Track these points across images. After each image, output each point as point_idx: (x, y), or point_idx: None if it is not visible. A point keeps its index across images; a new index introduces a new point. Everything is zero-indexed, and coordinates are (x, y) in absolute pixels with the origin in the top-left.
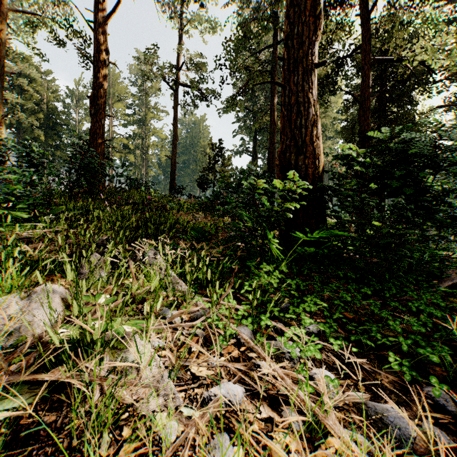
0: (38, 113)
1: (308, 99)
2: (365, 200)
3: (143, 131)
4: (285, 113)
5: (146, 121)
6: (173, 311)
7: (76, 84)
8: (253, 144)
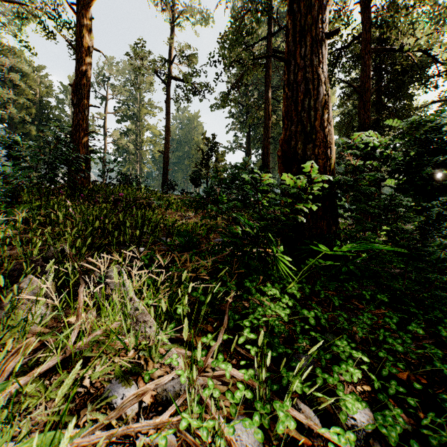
0: (31, 108)
1: (317, 75)
2: (396, 198)
3: (137, 127)
4: (289, 93)
5: (140, 116)
6: (127, 389)
7: (70, 80)
8: (247, 140)
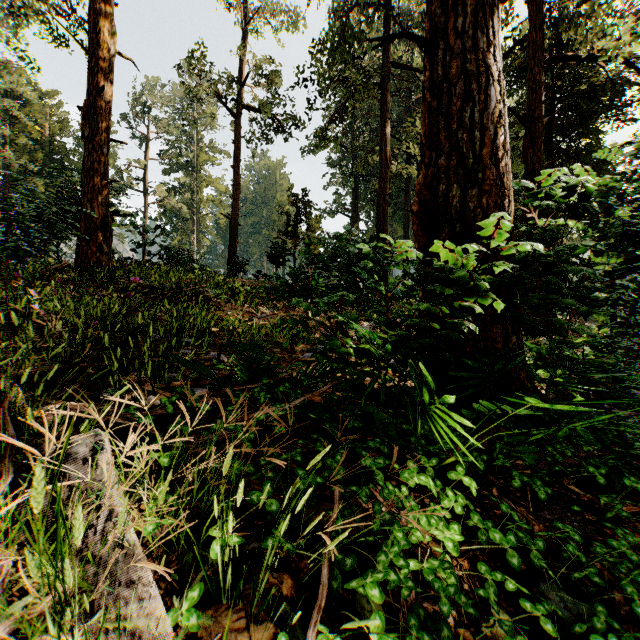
0: (36, 152)
1: (486, 67)
2: None
3: (193, 181)
4: (434, 103)
5: (198, 165)
6: None
7: None
8: (353, 199)
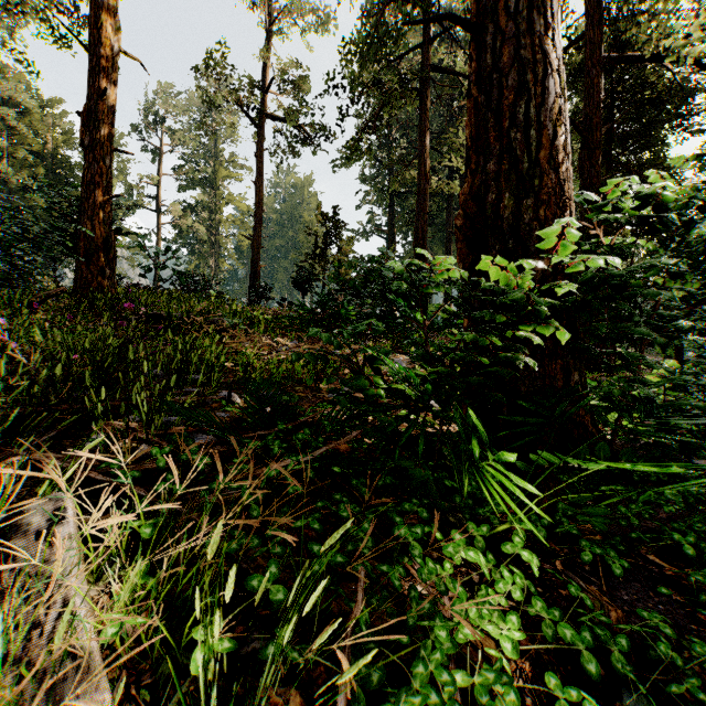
0: (37, 167)
1: (543, 55)
2: None
3: (212, 199)
4: (481, 98)
5: (217, 181)
6: None
7: None
8: (389, 219)
